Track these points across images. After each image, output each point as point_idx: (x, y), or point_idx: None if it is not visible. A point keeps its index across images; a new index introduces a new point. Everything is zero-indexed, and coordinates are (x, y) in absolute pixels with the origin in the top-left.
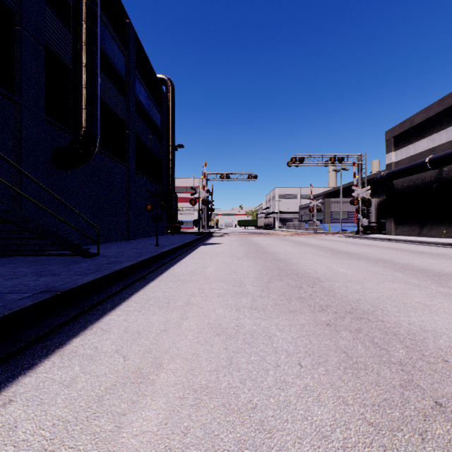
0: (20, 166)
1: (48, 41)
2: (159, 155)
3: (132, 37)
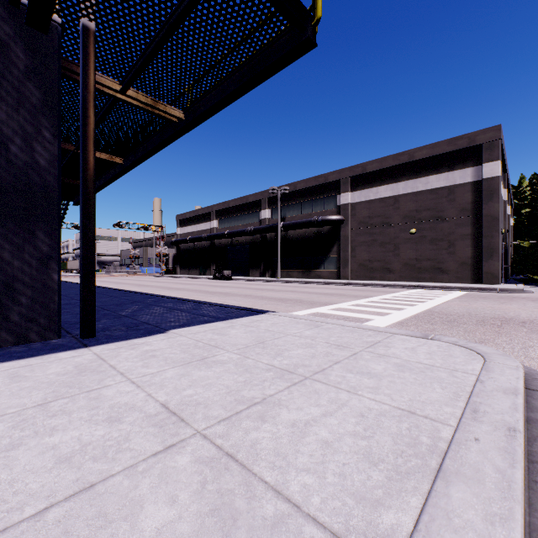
0: None
1: None
2: None
3: None
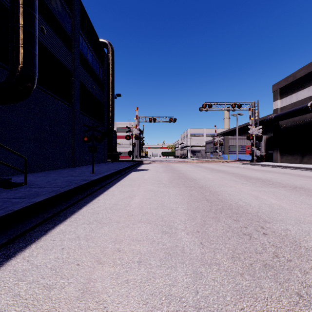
0: None
1: None
2: (101, 101)
3: (77, 3)
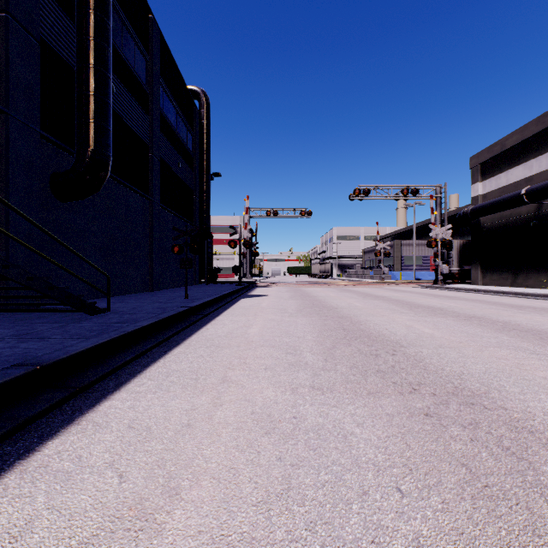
0: (5, 194)
1: (45, 34)
2: (190, 185)
3: (156, 37)
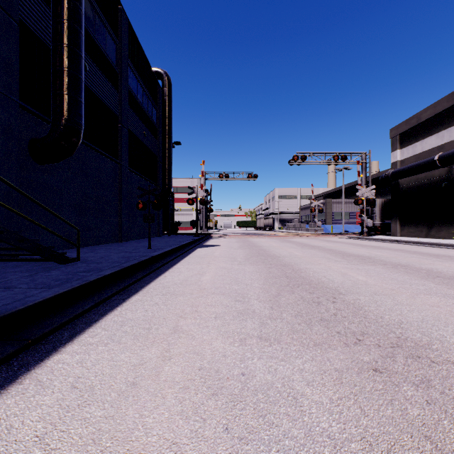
0: None
1: (24, 17)
2: (154, 152)
3: (124, 25)
